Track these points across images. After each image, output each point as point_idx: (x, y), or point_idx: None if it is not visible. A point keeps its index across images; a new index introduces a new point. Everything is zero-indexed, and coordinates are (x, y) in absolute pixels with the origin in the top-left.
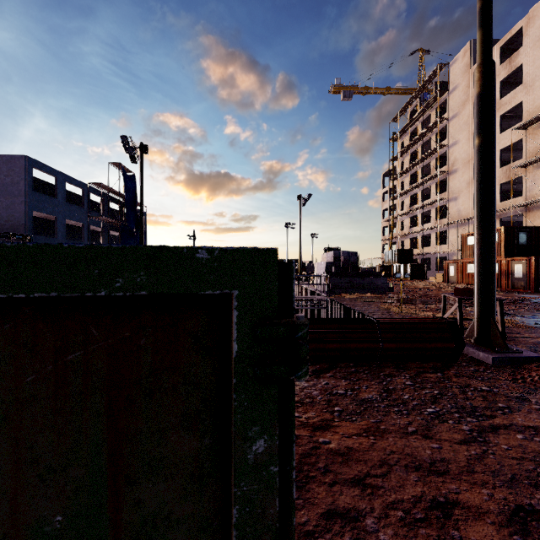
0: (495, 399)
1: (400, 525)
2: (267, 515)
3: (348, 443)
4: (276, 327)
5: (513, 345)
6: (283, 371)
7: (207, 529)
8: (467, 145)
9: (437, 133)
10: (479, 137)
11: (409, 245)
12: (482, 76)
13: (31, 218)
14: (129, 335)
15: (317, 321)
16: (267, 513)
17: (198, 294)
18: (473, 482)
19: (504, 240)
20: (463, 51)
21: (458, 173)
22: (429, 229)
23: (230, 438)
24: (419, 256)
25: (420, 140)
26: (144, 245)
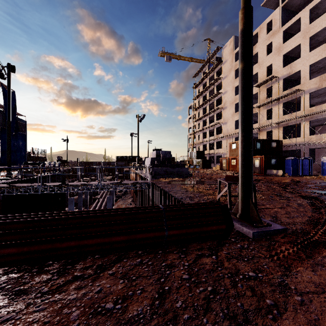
0: (262, 291)
1: None
2: None
3: None
4: None
5: (262, 216)
6: None
7: None
8: (231, 94)
9: (217, 86)
10: (242, 62)
11: (202, 149)
12: (244, 16)
13: None
14: None
15: (109, 212)
16: None
17: None
18: None
19: None
20: (230, 41)
21: (227, 109)
22: (213, 139)
23: None
24: (208, 155)
25: (208, 89)
26: None
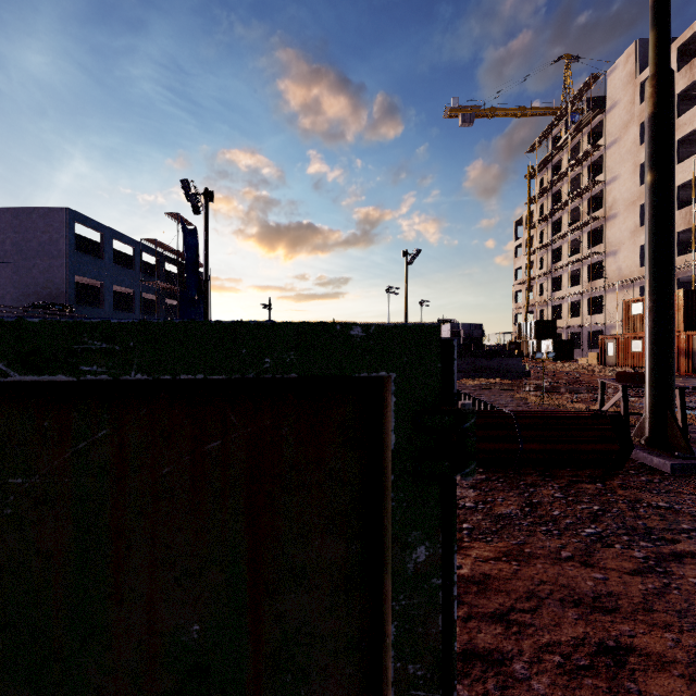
0: (677, 519)
1: (558, 672)
2: (429, 635)
3: (483, 569)
4: (439, 416)
5: None
6: (448, 468)
7: (354, 650)
8: (630, 181)
9: (589, 166)
10: (652, 172)
11: (551, 316)
12: (656, 91)
13: (73, 285)
14: (270, 423)
15: None
16: (428, 632)
17: (345, 376)
18: (653, 623)
19: (682, 307)
20: (625, 55)
21: (618, 219)
22: (579, 293)
23: (381, 545)
24: (565, 330)
25: (566, 176)
26: (294, 322)
